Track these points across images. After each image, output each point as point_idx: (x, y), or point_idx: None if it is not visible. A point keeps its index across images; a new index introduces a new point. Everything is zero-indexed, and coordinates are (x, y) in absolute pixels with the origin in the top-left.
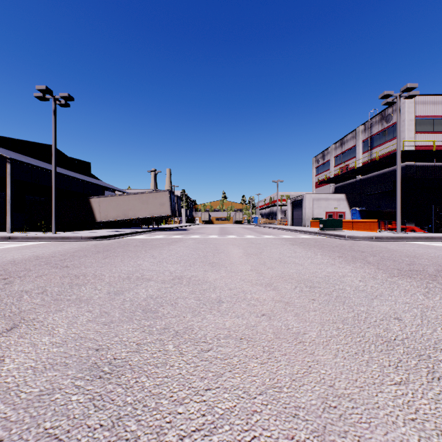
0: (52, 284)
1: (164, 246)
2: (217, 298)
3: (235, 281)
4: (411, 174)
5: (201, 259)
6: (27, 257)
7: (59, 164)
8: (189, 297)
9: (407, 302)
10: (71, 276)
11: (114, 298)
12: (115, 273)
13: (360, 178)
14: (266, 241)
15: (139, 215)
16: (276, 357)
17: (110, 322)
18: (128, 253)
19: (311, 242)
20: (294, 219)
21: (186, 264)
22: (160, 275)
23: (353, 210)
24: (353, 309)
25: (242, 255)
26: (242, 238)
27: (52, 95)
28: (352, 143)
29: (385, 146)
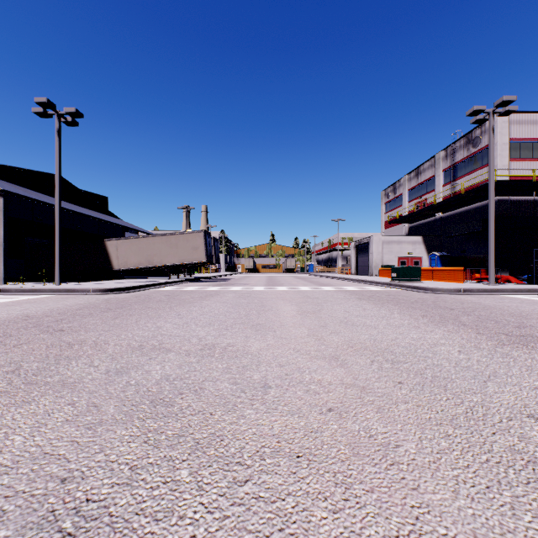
0: (32, 358)
1: (195, 302)
2: (262, 379)
3: (287, 352)
4: (505, 211)
5: (241, 319)
6: (13, 316)
7: (67, 199)
8: (222, 378)
9: (536, 387)
10: (62, 345)
11: (113, 379)
12: (124, 339)
13: (440, 216)
14: (325, 294)
15: (166, 262)
16: (358, 496)
17: (97, 424)
18: (147, 311)
19: (383, 295)
20: (359, 267)
21: (221, 327)
22: (185, 344)
23: (432, 255)
24: (462, 400)
25: (296, 313)
26: (295, 291)
27: (56, 111)
28: (430, 173)
29: (471, 177)
